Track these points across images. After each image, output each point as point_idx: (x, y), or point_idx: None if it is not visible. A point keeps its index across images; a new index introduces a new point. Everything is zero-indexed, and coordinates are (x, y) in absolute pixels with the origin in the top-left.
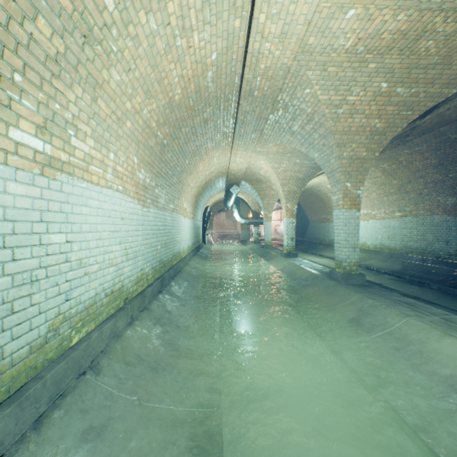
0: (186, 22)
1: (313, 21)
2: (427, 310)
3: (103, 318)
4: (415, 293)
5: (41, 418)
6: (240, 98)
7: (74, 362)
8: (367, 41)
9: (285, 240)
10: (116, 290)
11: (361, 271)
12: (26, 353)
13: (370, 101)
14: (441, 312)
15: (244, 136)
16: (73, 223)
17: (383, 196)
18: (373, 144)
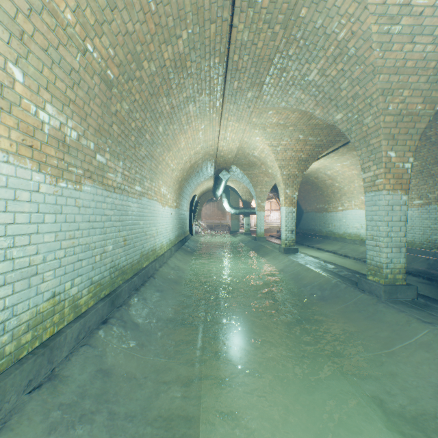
0: None
1: None
2: None
3: None
4: None
5: None
6: (234, 11)
7: None
8: None
9: (284, 232)
10: None
11: None
12: None
13: None
14: None
15: (237, 96)
16: None
17: None
18: (436, 91)
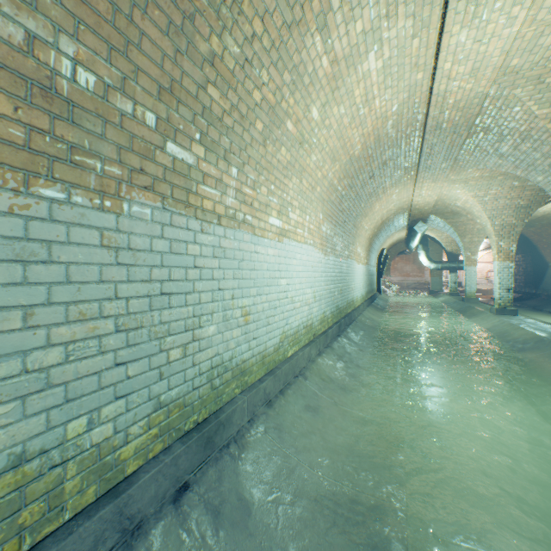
0: (369, 96)
1: (514, 46)
2: None
3: (301, 345)
4: None
5: (282, 391)
6: (424, 134)
7: (292, 366)
8: None
9: (496, 291)
10: (308, 325)
11: None
12: (272, 351)
13: None
14: None
15: (431, 168)
16: (289, 271)
17: None
18: None
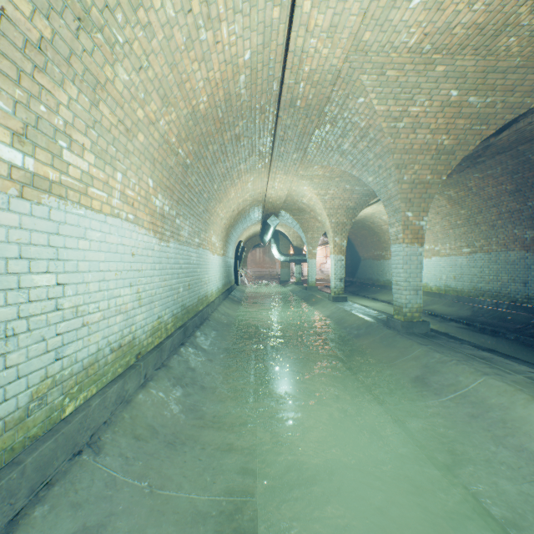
0: (212, 9)
1: (370, 11)
2: (507, 366)
3: (107, 380)
4: (489, 344)
5: (17, 517)
6: (279, 109)
7: (66, 439)
8: (435, 37)
9: (333, 281)
10: (125, 344)
11: (423, 318)
12: None
13: (436, 113)
14: (525, 369)
15: (284, 157)
16: (67, 260)
17: (448, 228)
18: (440, 165)
